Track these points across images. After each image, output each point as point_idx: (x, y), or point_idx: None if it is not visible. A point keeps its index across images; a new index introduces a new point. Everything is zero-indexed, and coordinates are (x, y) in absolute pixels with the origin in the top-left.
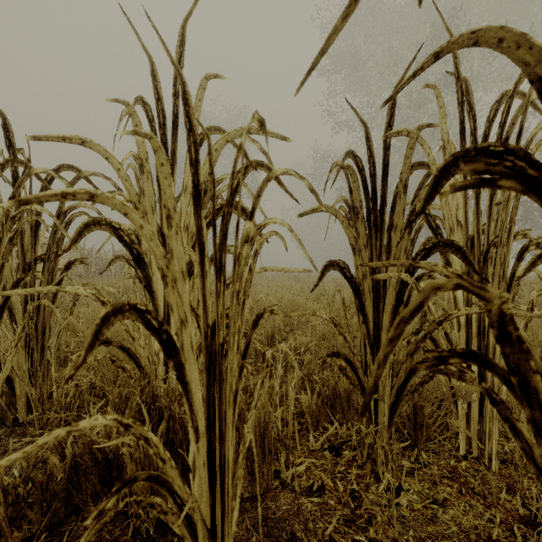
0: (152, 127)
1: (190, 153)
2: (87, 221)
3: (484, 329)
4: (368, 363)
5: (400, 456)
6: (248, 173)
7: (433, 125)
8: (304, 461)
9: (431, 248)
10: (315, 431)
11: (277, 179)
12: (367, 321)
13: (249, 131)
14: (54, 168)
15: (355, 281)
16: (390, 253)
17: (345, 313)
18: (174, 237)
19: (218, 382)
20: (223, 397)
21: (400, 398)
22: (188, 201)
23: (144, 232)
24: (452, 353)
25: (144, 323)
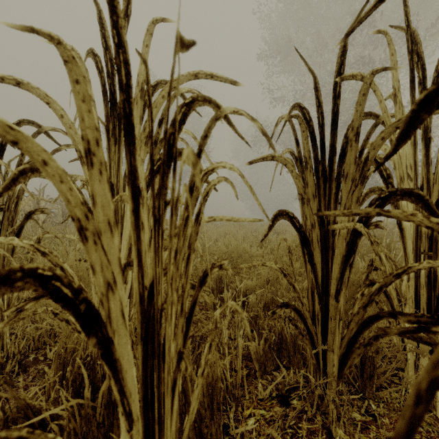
0: (101, 78)
1: (120, 76)
2: (24, 168)
3: (436, 279)
4: (317, 312)
5: (351, 409)
6: (194, 109)
7: (389, 68)
8: (253, 412)
9: (387, 197)
10: (262, 376)
11: (226, 118)
12: (315, 270)
13: (197, 76)
14: (14, 123)
15: (304, 231)
16: (340, 203)
17: (292, 261)
18: (95, 179)
19: (156, 354)
20: (162, 376)
21: (352, 350)
22: None
23: (48, 170)
24: (436, 320)
25: (49, 292)
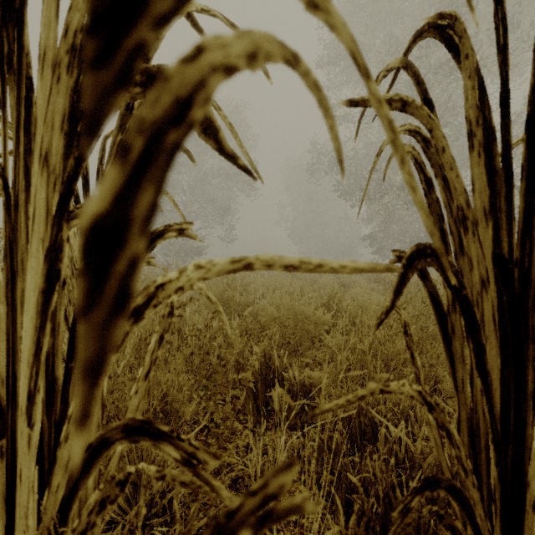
0: None
1: None
2: None
3: None
4: (492, 485)
5: None
6: None
7: None
8: None
9: None
10: None
11: None
12: (488, 387)
13: None
14: None
15: (466, 295)
16: None
17: (413, 353)
18: None
19: None
20: None
21: None
22: (48, 88)
23: None
24: None
25: None
